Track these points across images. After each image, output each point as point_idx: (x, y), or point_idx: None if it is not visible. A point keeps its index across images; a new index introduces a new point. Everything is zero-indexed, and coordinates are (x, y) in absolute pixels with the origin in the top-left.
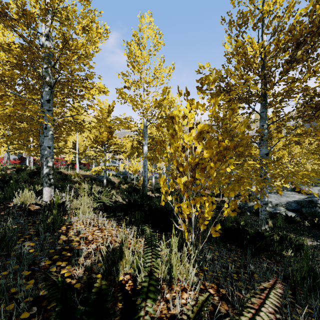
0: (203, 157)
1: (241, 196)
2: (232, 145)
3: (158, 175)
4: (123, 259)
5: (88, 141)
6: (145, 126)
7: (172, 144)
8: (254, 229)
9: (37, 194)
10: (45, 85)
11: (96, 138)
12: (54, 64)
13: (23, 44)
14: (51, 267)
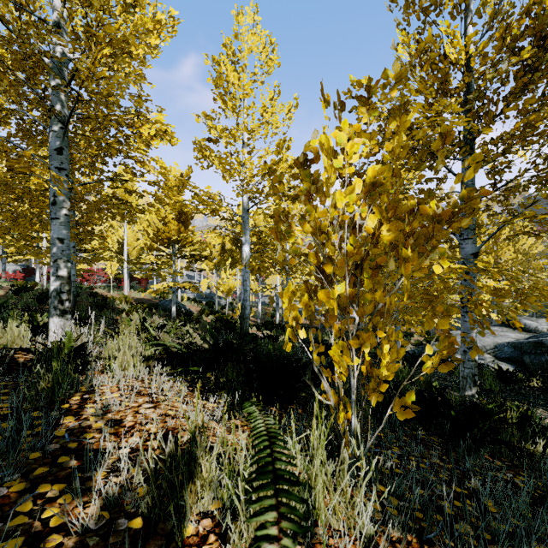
0: (380, 240)
1: (412, 335)
2: (448, 212)
3: (267, 300)
4: (196, 480)
5: (145, 240)
6: (246, 210)
7: (304, 220)
8: (461, 397)
9: (38, 330)
10: (52, 119)
11: (158, 233)
12: (71, 80)
13: (9, 39)
14: (21, 499)
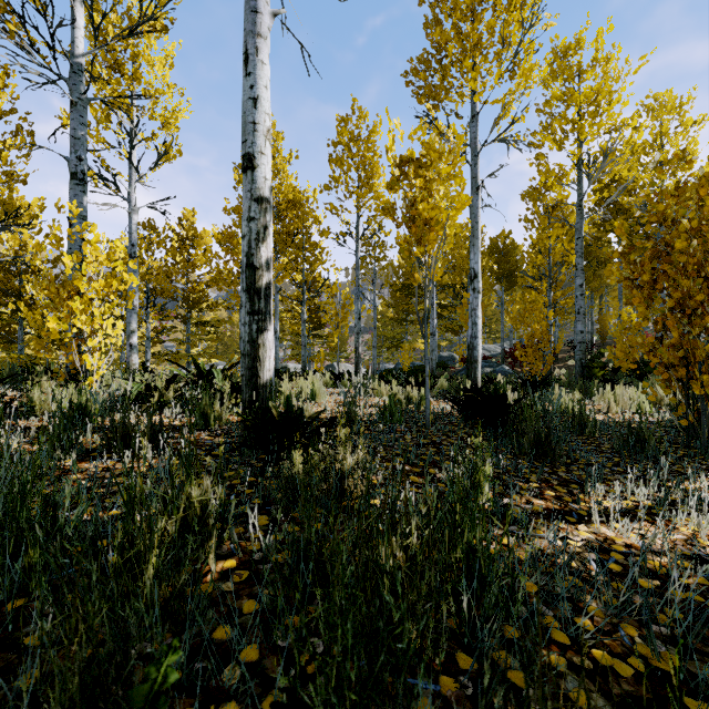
0: None
1: None
2: None
3: None
4: None
5: None
6: None
7: None
8: None
9: None
10: None
11: None
12: None
13: None
14: None
